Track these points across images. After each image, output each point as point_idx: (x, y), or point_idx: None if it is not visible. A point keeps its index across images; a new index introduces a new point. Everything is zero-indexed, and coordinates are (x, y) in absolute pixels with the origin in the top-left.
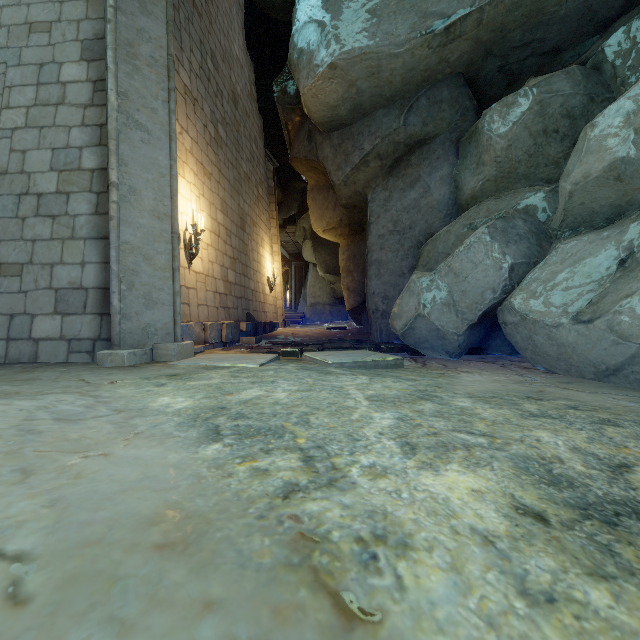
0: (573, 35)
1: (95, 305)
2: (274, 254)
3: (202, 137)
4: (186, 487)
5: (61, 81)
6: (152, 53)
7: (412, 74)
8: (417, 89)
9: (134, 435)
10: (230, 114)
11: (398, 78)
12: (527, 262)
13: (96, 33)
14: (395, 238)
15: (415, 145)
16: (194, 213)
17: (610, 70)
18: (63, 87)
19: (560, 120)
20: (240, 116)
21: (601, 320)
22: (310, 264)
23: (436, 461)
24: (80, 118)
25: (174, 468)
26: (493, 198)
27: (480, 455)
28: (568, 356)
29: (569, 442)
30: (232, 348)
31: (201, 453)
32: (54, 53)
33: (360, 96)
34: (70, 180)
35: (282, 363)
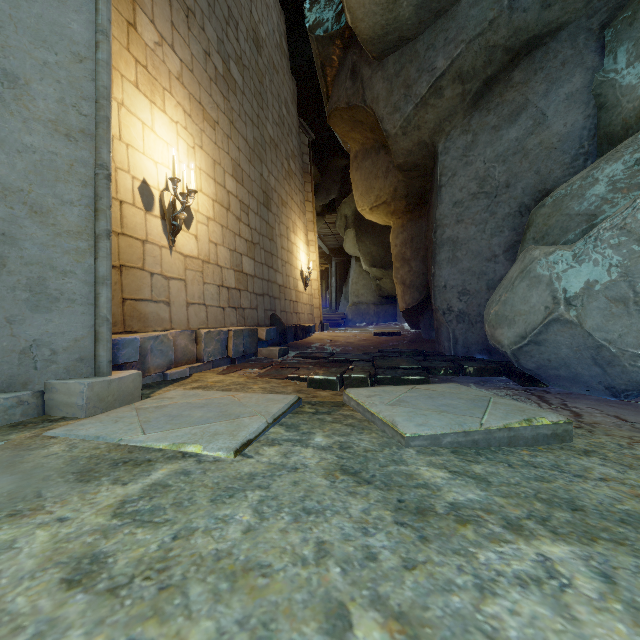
0: None
1: None
2: (310, 244)
3: (201, 67)
4: None
5: None
6: None
7: None
8: None
9: None
10: (249, 56)
11: None
12: None
13: None
14: (481, 204)
15: (522, 49)
16: (175, 161)
17: None
18: None
19: None
20: (265, 66)
21: None
22: (352, 259)
23: None
24: None
25: None
26: None
27: None
28: None
29: None
30: (241, 367)
31: None
32: None
33: None
34: None
35: (299, 428)
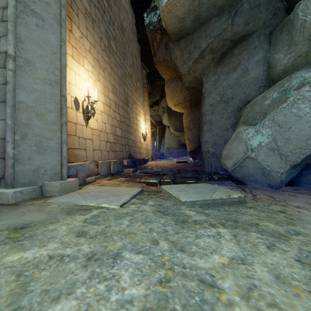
0: None
1: (2, 151)
2: (146, 120)
3: (98, 44)
4: None
5: None
6: None
7: None
8: None
9: None
10: (119, 37)
11: None
12: None
13: None
14: (221, 105)
15: (237, 41)
16: (88, 89)
17: None
18: None
19: None
20: (126, 40)
21: None
22: (166, 127)
23: None
24: (0, 16)
25: None
26: (304, 68)
27: None
28: None
29: None
30: (116, 177)
31: None
32: None
33: (200, 8)
34: None
35: (143, 199)
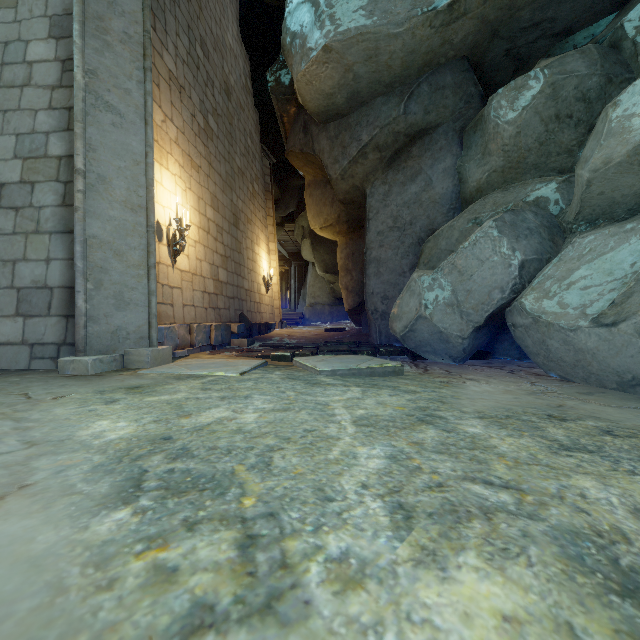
0: (587, 14)
1: (60, 306)
2: (271, 253)
3: (189, 127)
4: (20, 618)
5: (27, 60)
6: (125, 28)
7: (413, 57)
8: (418, 74)
9: (19, 490)
10: (222, 105)
11: (398, 62)
12: (539, 258)
13: (66, 8)
14: (395, 235)
15: (416, 135)
16: (178, 207)
17: (630, 48)
18: (29, 67)
19: (574, 104)
20: (234, 108)
21: (627, 323)
22: (309, 263)
23: (442, 545)
24: (47, 100)
25: (29, 566)
26: (500, 190)
27: (507, 531)
28: (587, 363)
29: (626, 498)
30: (221, 351)
31: (91, 529)
32: (20, 30)
33: (357, 82)
34: (35, 168)
35: (268, 370)
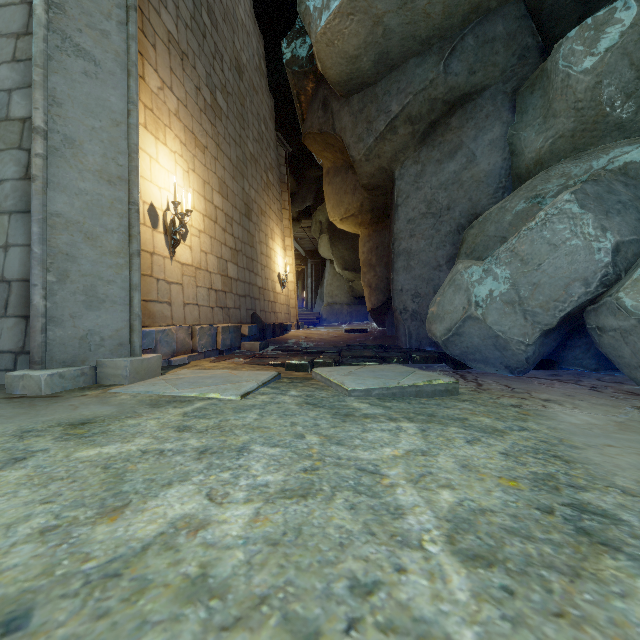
0: None
1: (19, 304)
2: (286, 248)
3: (193, 101)
4: None
5: None
6: None
7: (457, 0)
8: (462, 25)
9: None
10: (233, 83)
11: (438, 8)
12: (639, 240)
13: None
14: (429, 222)
15: (457, 102)
16: (176, 187)
17: None
18: None
19: None
20: (246, 89)
21: None
22: (327, 261)
23: None
24: (10, 51)
25: None
26: (569, 159)
27: None
28: None
29: None
30: (228, 357)
31: None
32: None
33: (387, 39)
34: None
35: (280, 388)
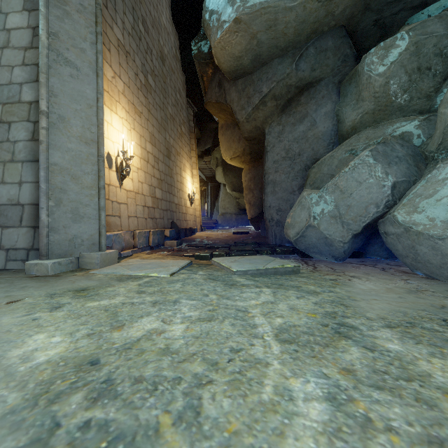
0: None
1: (29, 219)
2: (194, 177)
3: (133, 83)
4: None
5: (6, 28)
6: (81, 1)
7: (303, 26)
8: (306, 40)
9: None
10: (158, 68)
11: (291, 30)
12: (407, 180)
13: None
14: (287, 163)
15: (304, 87)
16: (124, 142)
17: None
18: (8, 33)
19: (433, 58)
20: (167, 71)
21: None
22: (221, 184)
23: None
24: (21, 59)
25: None
26: (371, 128)
27: None
28: None
29: None
30: (157, 251)
31: None
32: (1, 5)
33: (260, 47)
34: (11, 111)
35: (192, 270)
